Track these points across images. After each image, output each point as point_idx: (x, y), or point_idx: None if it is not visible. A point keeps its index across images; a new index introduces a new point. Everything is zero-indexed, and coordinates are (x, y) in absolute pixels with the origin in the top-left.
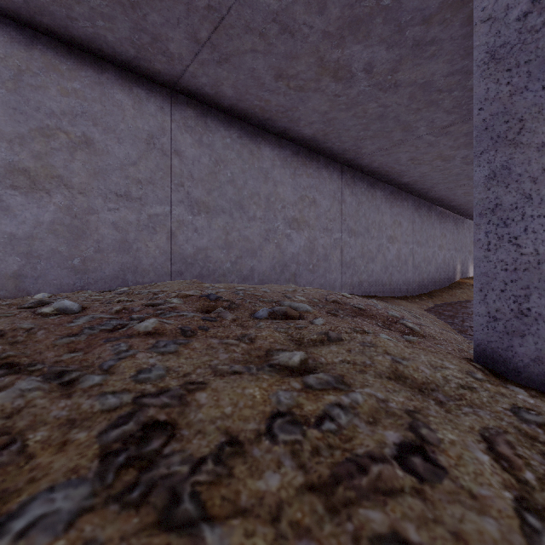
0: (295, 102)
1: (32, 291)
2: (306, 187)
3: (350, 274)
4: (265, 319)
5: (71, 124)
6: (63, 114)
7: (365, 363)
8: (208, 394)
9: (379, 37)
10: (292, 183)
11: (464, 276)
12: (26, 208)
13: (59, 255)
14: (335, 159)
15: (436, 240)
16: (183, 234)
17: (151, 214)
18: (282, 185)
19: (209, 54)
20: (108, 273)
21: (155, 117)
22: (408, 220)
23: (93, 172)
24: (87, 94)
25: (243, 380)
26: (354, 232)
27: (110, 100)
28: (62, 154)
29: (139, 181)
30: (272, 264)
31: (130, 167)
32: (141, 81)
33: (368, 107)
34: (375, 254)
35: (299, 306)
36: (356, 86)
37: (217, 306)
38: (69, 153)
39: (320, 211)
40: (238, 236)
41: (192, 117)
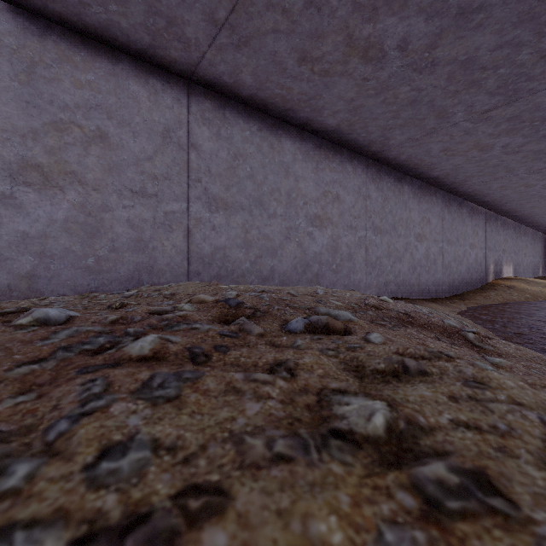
0: (319, 89)
1: (46, 292)
2: (329, 182)
3: (375, 275)
4: (301, 334)
5: (85, 118)
6: (77, 107)
7: (498, 427)
8: (229, 537)
9: (417, 6)
10: (314, 178)
11: (497, 277)
12: (39, 205)
13: (72, 255)
14: (359, 152)
15: (467, 238)
16: (200, 232)
17: (167, 211)
18: (303, 180)
19: (228, 38)
20: (123, 274)
21: (171, 109)
22: (437, 216)
23: (107, 167)
24: (101, 86)
25: (296, 481)
26: (380, 230)
27: (125, 92)
28: (76, 149)
29: (155, 177)
30: (294, 264)
31: (146, 162)
32: (157, 71)
33: (399, 92)
34: (402, 253)
35: (339, 315)
36: (387, 67)
37: (238, 315)
38: (83, 148)
39: (344, 208)
40: (258, 234)
41: (210, 109)
